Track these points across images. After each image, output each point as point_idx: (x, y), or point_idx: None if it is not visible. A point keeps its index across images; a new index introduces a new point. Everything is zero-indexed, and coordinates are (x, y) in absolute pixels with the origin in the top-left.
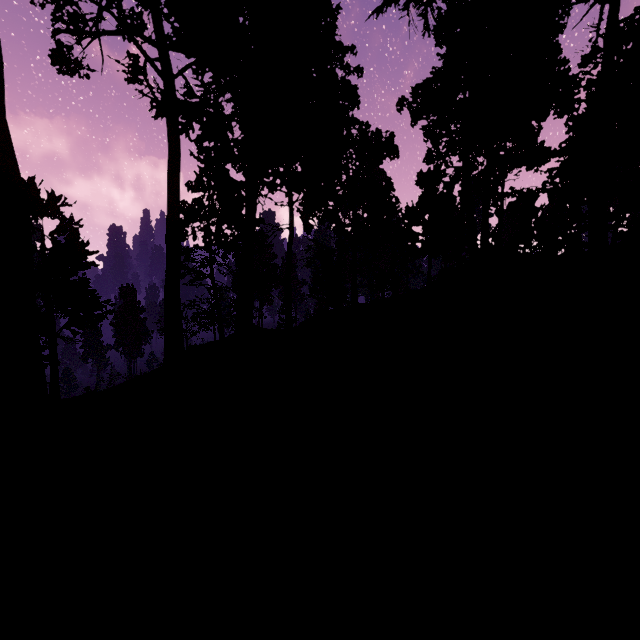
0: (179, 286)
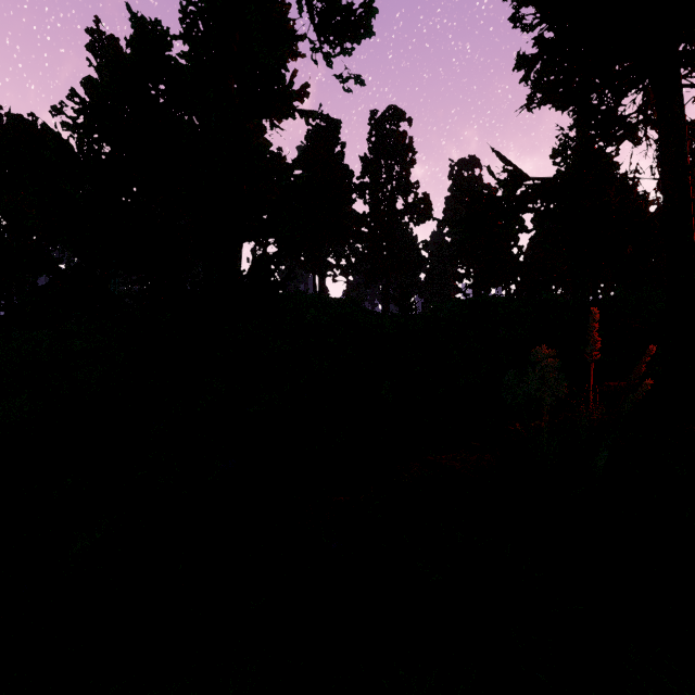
0: None
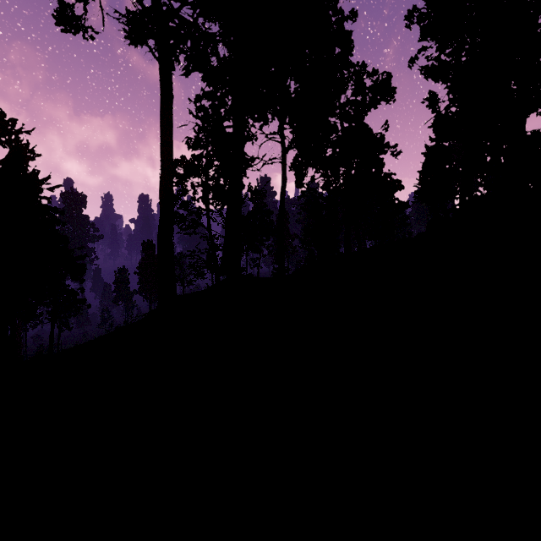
0: (172, 234)
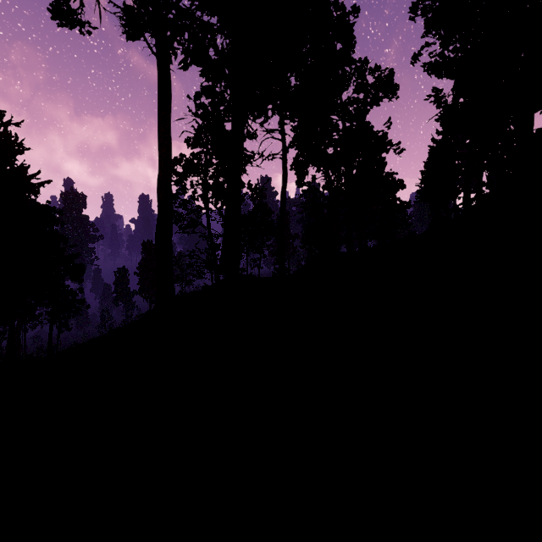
0: (170, 233)
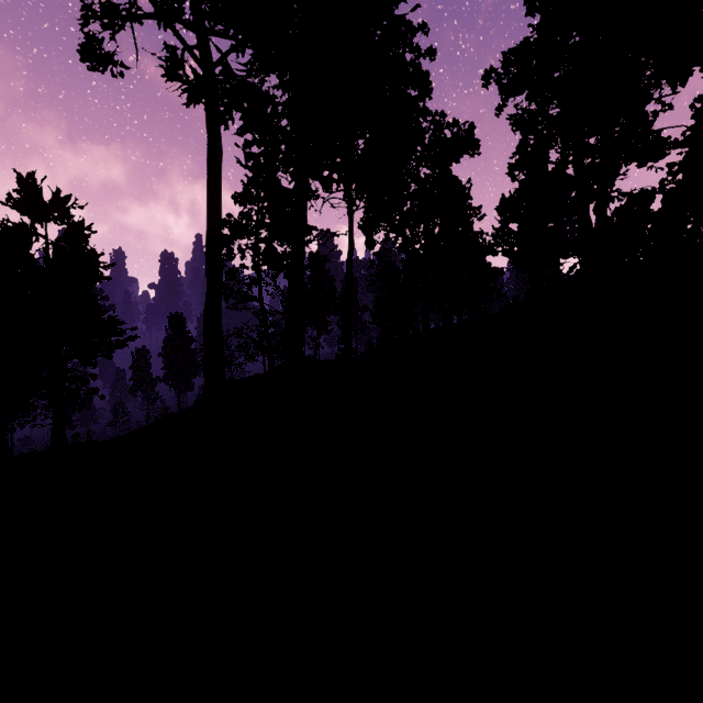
0: (220, 310)
